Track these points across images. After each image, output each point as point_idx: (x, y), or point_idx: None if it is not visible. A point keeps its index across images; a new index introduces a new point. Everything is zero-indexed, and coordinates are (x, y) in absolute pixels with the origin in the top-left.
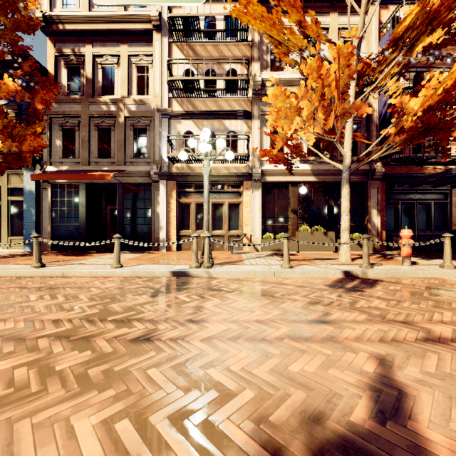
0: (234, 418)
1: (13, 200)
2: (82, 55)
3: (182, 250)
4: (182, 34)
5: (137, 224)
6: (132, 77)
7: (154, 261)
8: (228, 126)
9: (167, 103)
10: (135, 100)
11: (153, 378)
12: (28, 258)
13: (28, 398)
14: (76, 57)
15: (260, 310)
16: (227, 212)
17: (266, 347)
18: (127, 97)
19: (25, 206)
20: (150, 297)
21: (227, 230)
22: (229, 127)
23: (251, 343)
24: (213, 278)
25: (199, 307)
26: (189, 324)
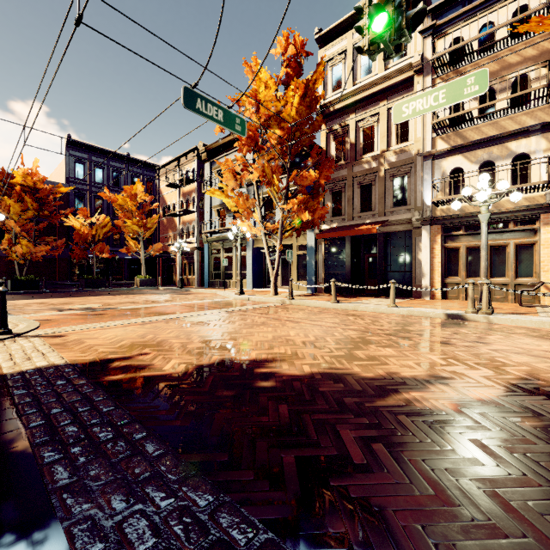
0: (514, 370)
1: (300, 254)
2: (346, 125)
3: (447, 299)
4: (449, 65)
5: (397, 271)
6: (391, 129)
7: (423, 306)
8: (514, 149)
9: (429, 145)
10: (394, 152)
11: (458, 354)
12: (318, 298)
13: (397, 348)
14: (341, 128)
15: (549, 346)
16: (513, 256)
17: (546, 360)
18: (387, 149)
19: (307, 258)
20: (434, 327)
21: (513, 277)
22: (516, 150)
23: (533, 357)
24: (493, 324)
25: (481, 337)
26: (475, 343)
